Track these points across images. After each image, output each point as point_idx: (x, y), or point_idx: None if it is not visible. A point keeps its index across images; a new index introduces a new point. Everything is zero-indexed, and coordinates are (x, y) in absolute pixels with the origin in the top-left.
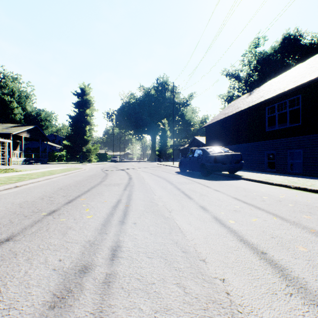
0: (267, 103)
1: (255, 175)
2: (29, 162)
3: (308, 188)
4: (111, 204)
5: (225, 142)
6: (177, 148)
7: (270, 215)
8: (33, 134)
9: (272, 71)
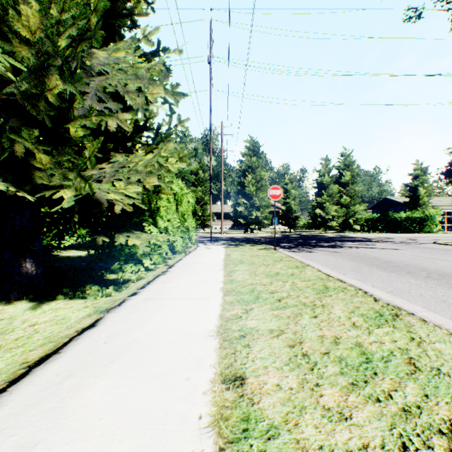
0: None
1: None
2: None
3: None
4: None
5: None
6: None
7: None
8: None
9: None
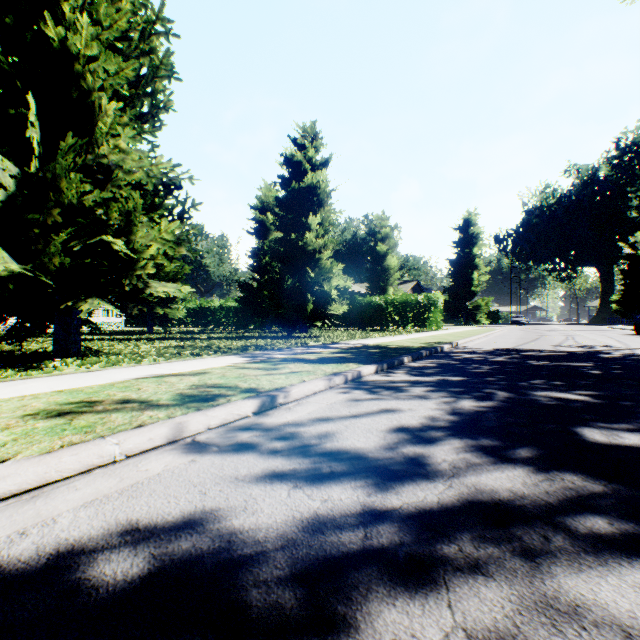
0: None
1: None
2: None
3: None
4: (563, 337)
5: None
6: None
7: None
8: (413, 291)
9: None
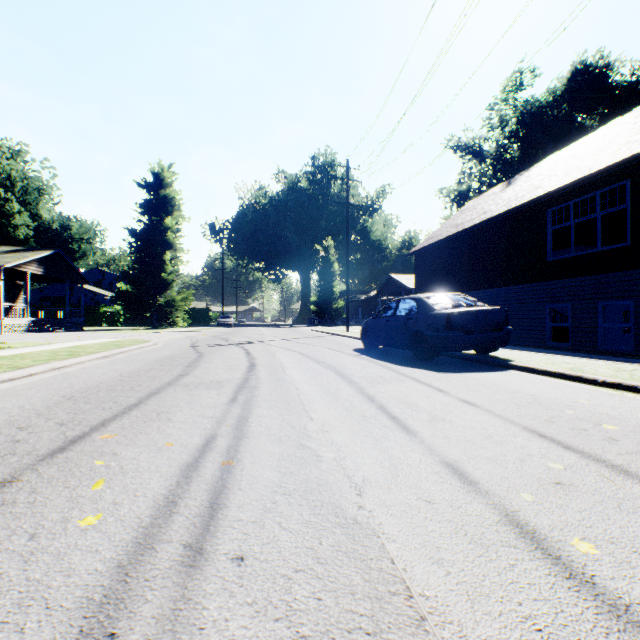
0: (550, 199)
1: (539, 359)
2: (42, 327)
3: None
4: (180, 459)
5: (458, 286)
6: (353, 298)
7: None
8: (50, 269)
9: (549, 140)
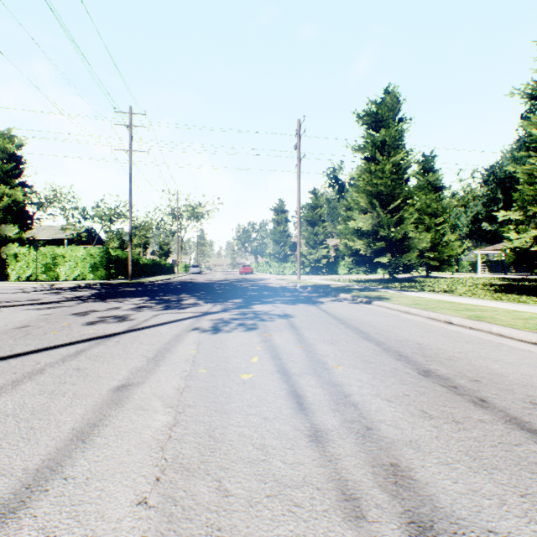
0: None
1: None
2: None
3: None
4: None
5: None
6: None
7: None
8: None
9: None
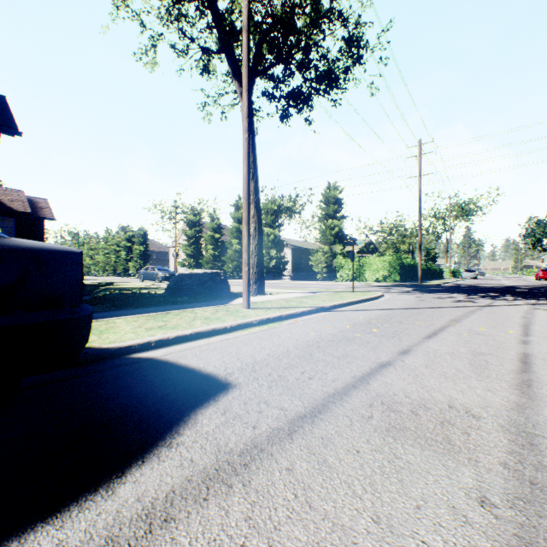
0: None
1: None
2: None
3: (271, 316)
4: None
5: None
6: None
7: (450, 327)
8: None
9: None
